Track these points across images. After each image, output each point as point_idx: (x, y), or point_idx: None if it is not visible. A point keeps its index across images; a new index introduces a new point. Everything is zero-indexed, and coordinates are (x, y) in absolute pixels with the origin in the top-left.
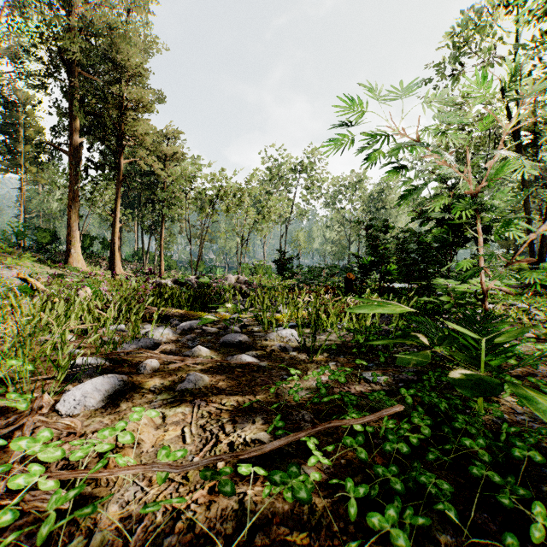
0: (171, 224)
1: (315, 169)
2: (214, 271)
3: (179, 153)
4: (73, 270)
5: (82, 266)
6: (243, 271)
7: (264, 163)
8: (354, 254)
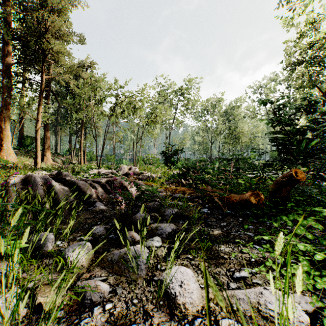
0: (90, 129)
1: (189, 92)
2: (122, 161)
3: (94, 78)
4: (1, 161)
5: (13, 158)
6: (138, 162)
7: (154, 88)
8: (277, 139)
